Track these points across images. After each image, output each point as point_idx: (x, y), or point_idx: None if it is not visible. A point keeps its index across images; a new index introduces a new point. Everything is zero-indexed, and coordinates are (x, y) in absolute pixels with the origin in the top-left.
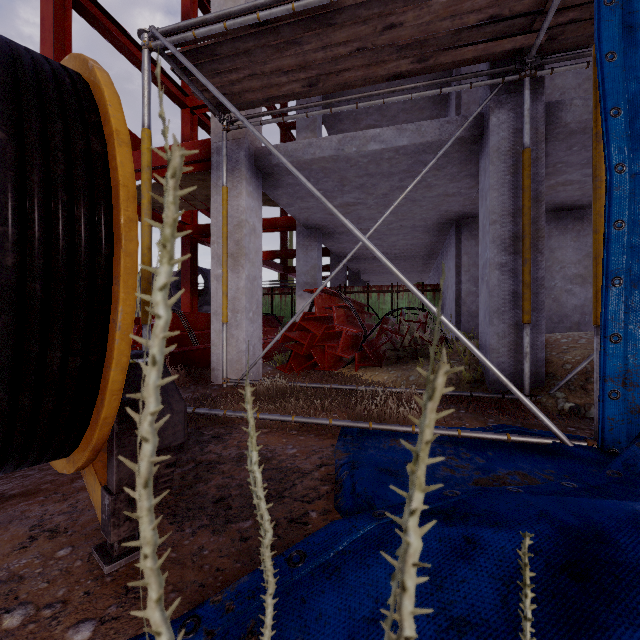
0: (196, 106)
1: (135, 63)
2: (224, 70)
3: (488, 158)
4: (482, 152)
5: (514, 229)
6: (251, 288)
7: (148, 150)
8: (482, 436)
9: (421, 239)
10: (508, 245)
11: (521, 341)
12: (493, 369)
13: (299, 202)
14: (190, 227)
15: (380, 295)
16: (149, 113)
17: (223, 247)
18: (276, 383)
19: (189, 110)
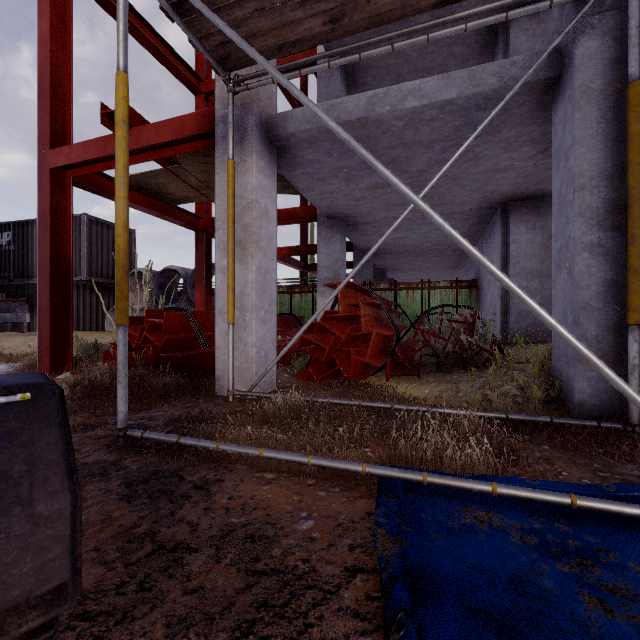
0: (211, 92)
1: (144, 44)
2: (224, 4)
3: (572, 103)
4: (558, 100)
5: (611, 196)
6: (262, 282)
7: (123, 100)
8: (616, 509)
9: (457, 229)
10: (602, 218)
11: (622, 349)
12: (639, 401)
13: (320, 185)
14: (204, 221)
15: (409, 293)
16: (125, 52)
17: (228, 232)
18: (290, 400)
19: (203, 96)
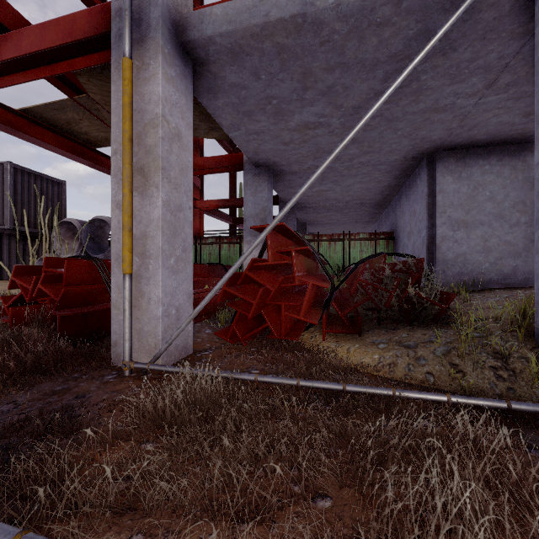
0: None
1: None
2: None
3: None
4: None
5: None
6: (173, 221)
7: None
8: None
9: (379, 182)
10: None
11: None
12: None
13: (246, 122)
14: None
15: (331, 244)
16: None
17: (123, 154)
18: (199, 388)
19: None
